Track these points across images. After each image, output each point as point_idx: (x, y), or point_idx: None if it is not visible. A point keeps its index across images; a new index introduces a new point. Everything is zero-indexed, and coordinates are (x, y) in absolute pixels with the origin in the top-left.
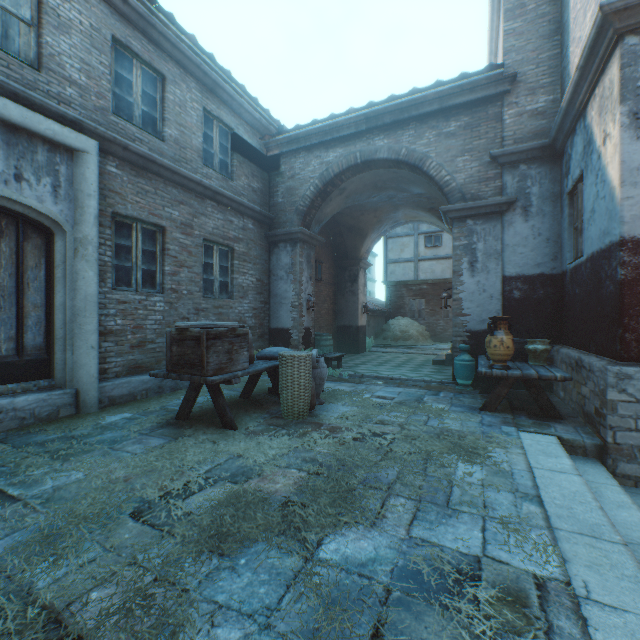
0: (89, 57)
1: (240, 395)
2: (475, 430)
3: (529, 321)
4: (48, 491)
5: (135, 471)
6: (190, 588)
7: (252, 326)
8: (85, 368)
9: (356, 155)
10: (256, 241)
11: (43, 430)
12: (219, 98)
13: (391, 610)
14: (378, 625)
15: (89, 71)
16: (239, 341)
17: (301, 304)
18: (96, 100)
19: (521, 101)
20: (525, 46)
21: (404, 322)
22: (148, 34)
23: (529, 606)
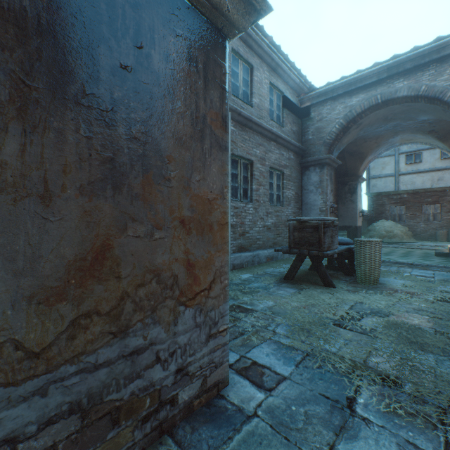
0: None
1: (309, 268)
2: None
3: None
4: (265, 308)
5: (302, 304)
6: (434, 366)
7: None
8: None
9: (376, 97)
10: (294, 167)
11: None
12: (277, 74)
13: None
14: None
15: None
16: (334, 230)
17: (326, 209)
18: None
19: None
20: None
21: (388, 224)
22: (246, 42)
23: None
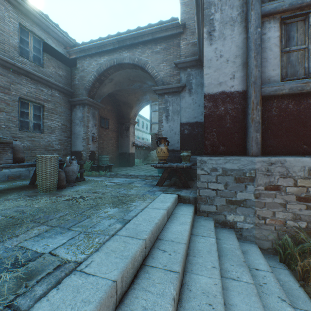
0: None
1: (29, 183)
2: (140, 193)
3: (191, 144)
4: None
5: None
6: None
7: (58, 149)
8: None
9: (114, 60)
10: (61, 103)
11: None
12: (32, 20)
13: None
14: None
15: None
16: (2, 146)
17: (88, 138)
18: None
19: (188, 38)
20: (190, 11)
21: None
22: None
23: (32, 280)
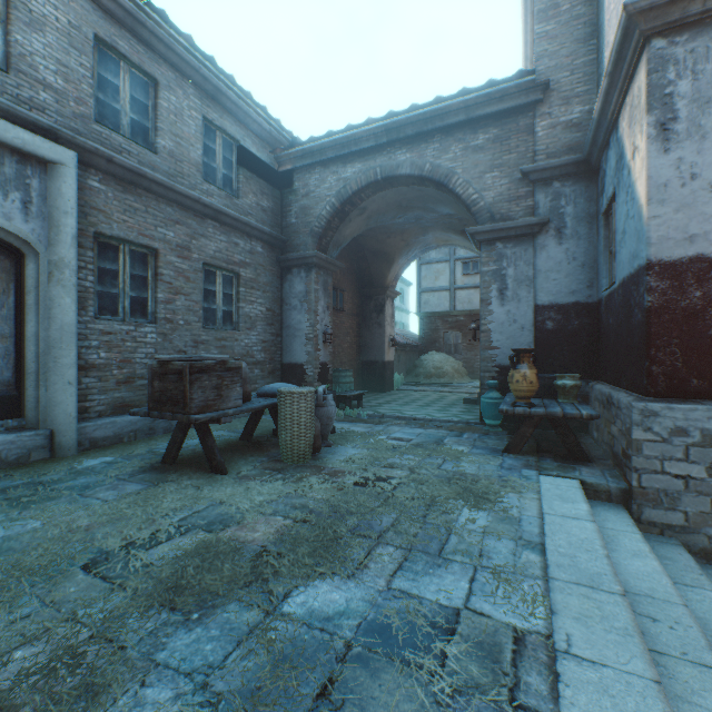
0: (67, 58)
1: (240, 437)
2: (491, 474)
3: (563, 355)
4: None
5: (100, 519)
6: (128, 645)
7: (261, 361)
8: (61, 406)
9: (376, 171)
10: (266, 266)
11: (9, 475)
12: (222, 106)
13: (347, 667)
14: (328, 683)
15: (67, 74)
16: (230, 375)
17: (317, 336)
18: (75, 106)
19: (554, 112)
20: (559, 51)
21: (438, 357)
22: (137, 33)
23: (500, 661)
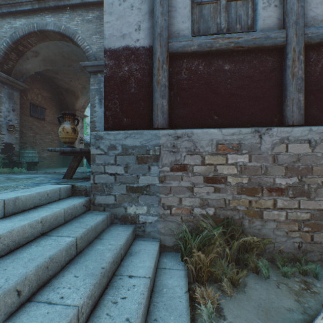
0: None
1: None
2: (13, 185)
3: None
4: None
5: None
6: None
7: None
8: None
9: (34, 25)
10: None
11: None
12: None
13: None
14: None
15: None
16: None
17: None
18: None
19: None
20: None
21: None
22: None
23: None
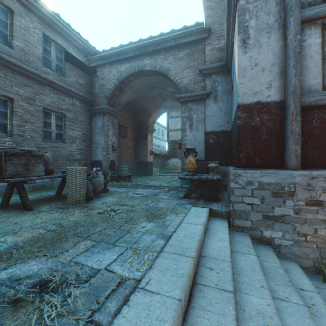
0: None
1: (55, 194)
2: (170, 207)
3: (217, 154)
4: None
5: None
6: None
7: (79, 159)
8: None
9: (135, 68)
10: (82, 112)
11: None
12: (55, 29)
13: (2, 307)
14: None
15: None
16: (35, 159)
17: (108, 147)
18: None
19: (213, 43)
20: (215, 15)
21: (175, 161)
22: None
23: (100, 296)
